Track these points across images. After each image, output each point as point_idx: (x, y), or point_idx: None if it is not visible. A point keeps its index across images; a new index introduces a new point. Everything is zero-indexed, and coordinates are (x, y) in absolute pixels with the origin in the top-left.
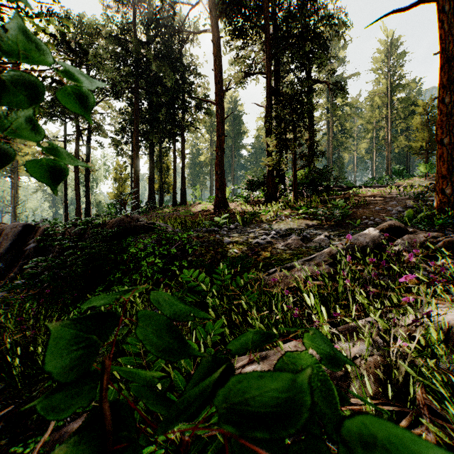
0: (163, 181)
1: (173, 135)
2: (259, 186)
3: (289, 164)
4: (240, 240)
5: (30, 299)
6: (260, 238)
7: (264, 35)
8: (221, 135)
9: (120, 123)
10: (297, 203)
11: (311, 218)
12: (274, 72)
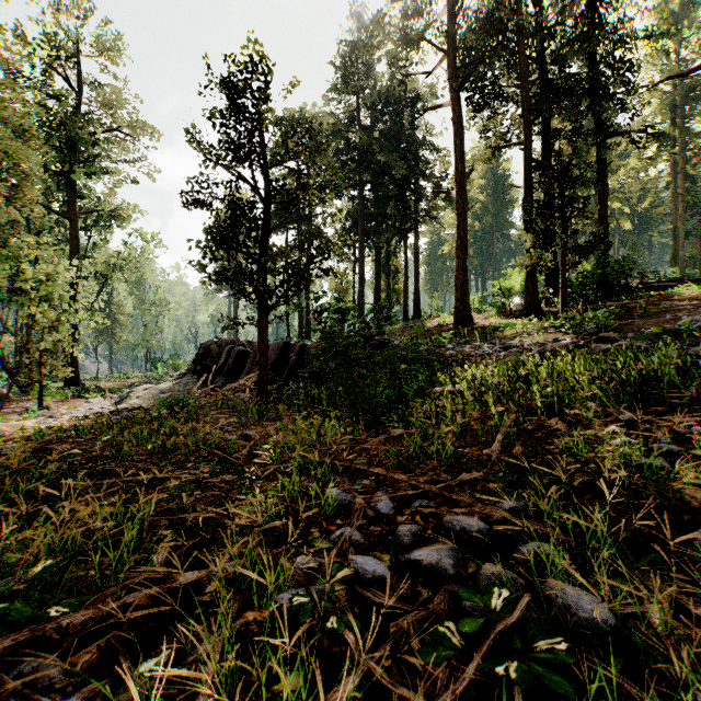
0: (391, 288)
1: (404, 231)
2: (515, 292)
3: (556, 261)
4: (463, 352)
5: (318, 385)
6: (482, 351)
7: (522, 93)
8: (463, 231)
9: (341, 223)
10: (567, 312)
11: (567, 332)
12: (541, 131)
